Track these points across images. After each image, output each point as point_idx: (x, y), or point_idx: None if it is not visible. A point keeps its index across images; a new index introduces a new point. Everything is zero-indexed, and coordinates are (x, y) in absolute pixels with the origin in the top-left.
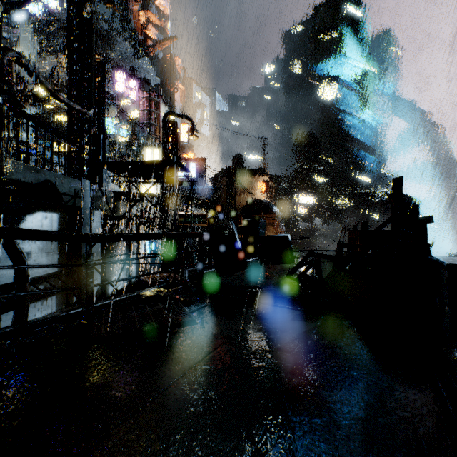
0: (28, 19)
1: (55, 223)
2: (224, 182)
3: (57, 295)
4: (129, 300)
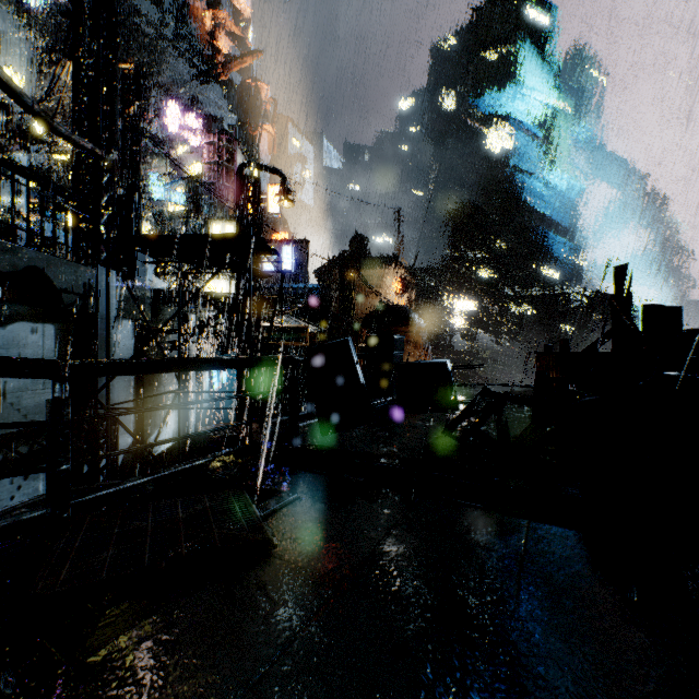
0: (21, 12)
1: (50, 340)
2: (337, 277)
3: None
4: (151, 487)
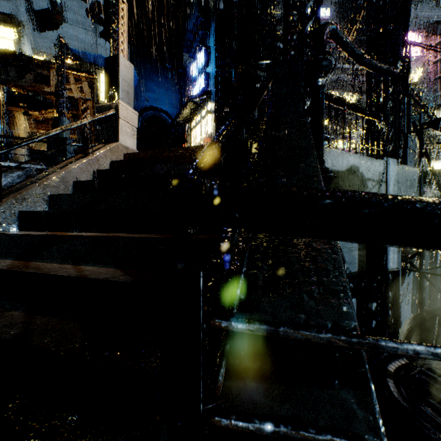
0: None
1: None
2: None
3: (357, 298)
4: None
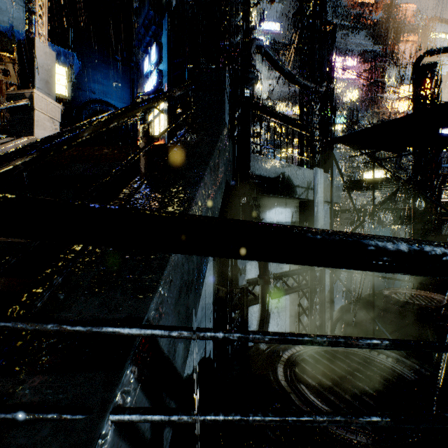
0: None
1: (288, 218)
2: None
3: (290, 295)
4: None
